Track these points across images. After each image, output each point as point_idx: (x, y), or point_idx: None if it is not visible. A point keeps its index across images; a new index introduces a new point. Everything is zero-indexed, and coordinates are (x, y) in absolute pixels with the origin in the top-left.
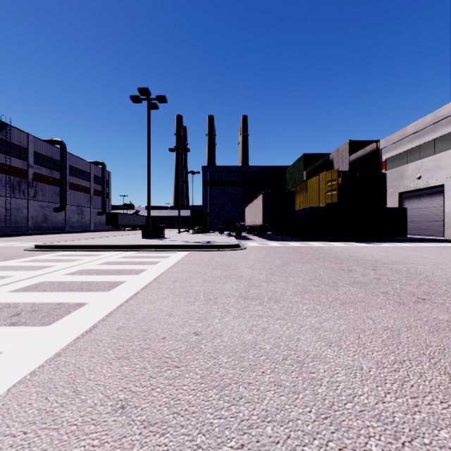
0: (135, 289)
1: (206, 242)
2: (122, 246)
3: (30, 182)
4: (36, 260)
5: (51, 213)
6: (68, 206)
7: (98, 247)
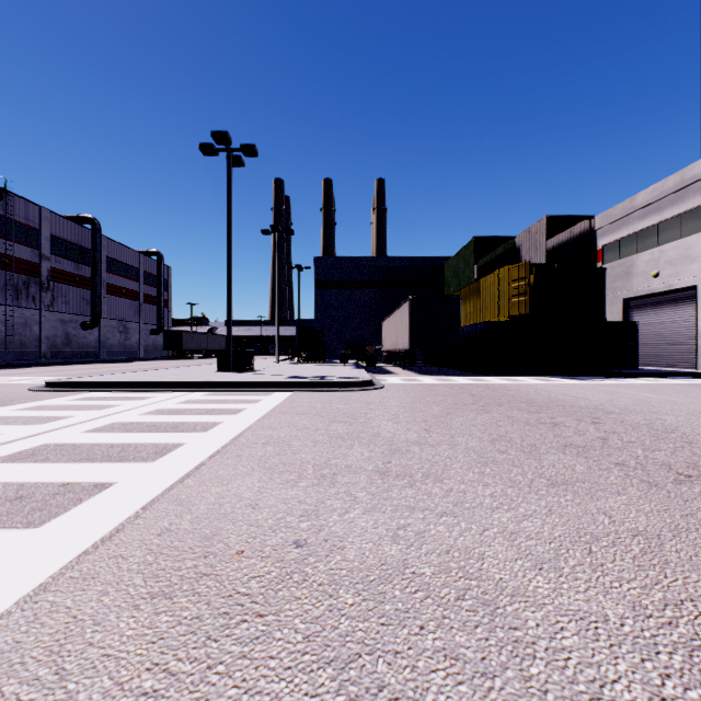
0: (199, 458)
1: (319, 376)
2: (186, 383)
3: (44, 283)
4: (43, 406)
5: (77, 332)
6: (103, 321)
7: (146, 386)
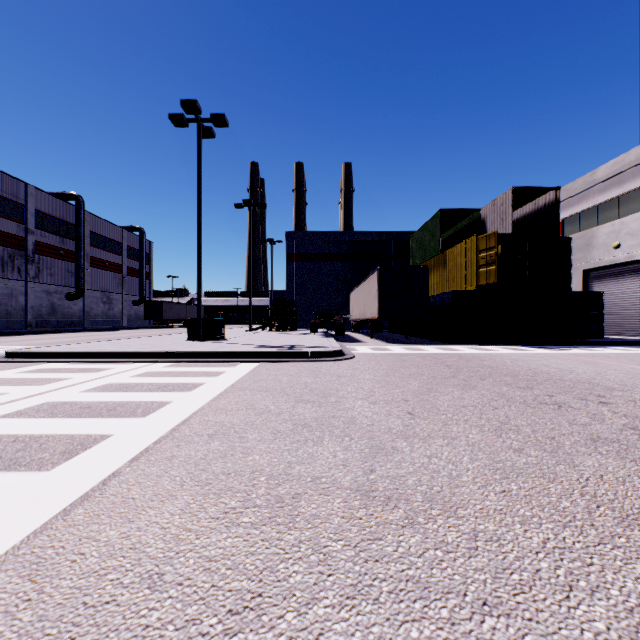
0: (115, 463)
1: (288, 346)
2: (149, 353)
3: (30, 256)
4: None
5: (62, 302)
6: (87, 292)
7: (108, 356)
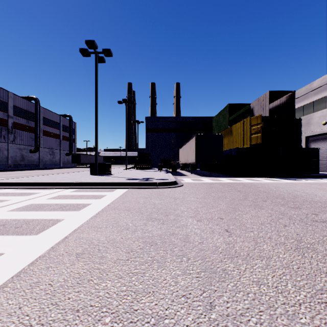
0: None
1: (145, 178)
2: (64, 183)
3: (10, 129)
4: None
5: (27, 154)
6: (41, 149)
7: (40, 184)
